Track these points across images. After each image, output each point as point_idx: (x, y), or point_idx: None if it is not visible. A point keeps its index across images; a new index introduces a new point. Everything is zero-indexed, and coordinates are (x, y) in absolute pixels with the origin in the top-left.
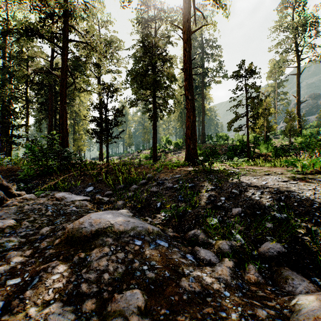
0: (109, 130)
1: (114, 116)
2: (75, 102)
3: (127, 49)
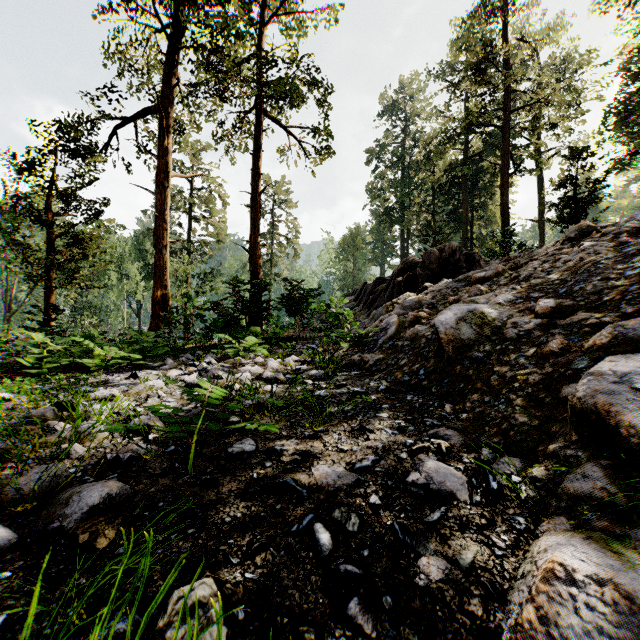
0: (581, 213)
1: (590, 191)
2: (495, 197)
3: (605, 64)
